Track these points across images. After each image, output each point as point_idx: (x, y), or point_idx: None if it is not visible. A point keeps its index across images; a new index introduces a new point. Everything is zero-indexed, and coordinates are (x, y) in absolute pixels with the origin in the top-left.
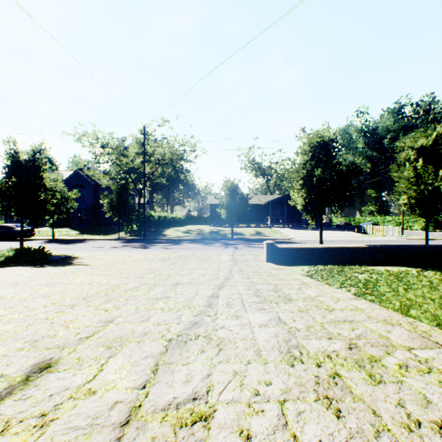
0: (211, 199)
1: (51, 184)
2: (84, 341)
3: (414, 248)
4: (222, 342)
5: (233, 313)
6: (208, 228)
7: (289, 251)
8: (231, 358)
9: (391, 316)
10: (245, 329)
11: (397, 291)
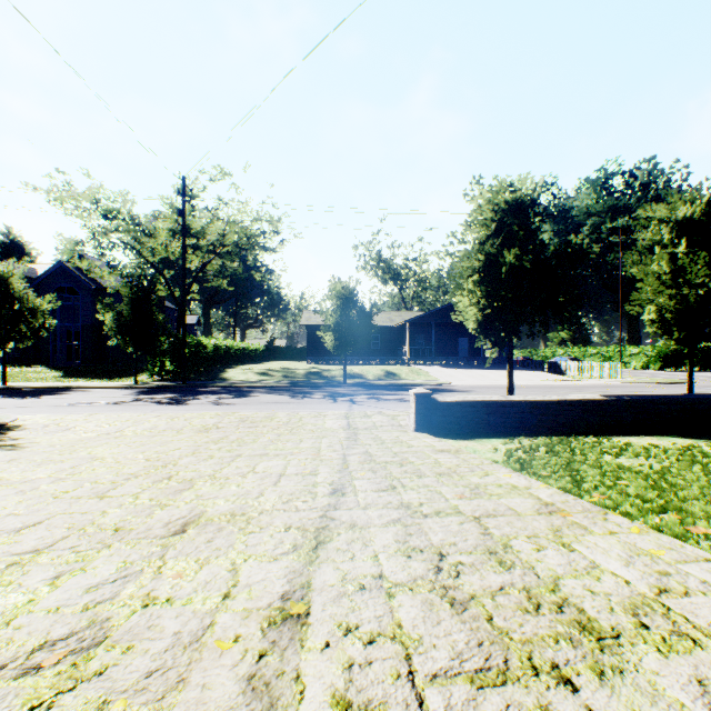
0: (309, 317)
1: None
2: None
3: (687, 401)
4: None
5: None
6: (303, 366)
7: (459, 408)
8: None
9: None
10: None
11: None
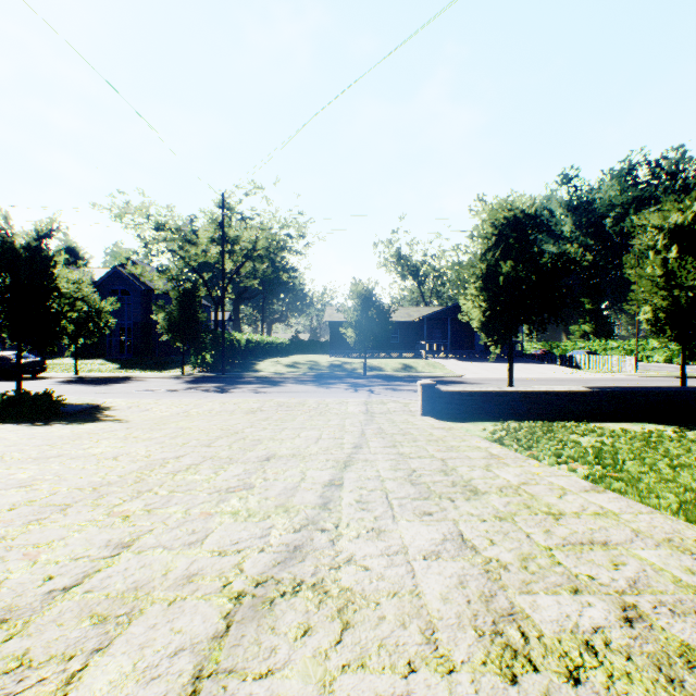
0: (331, 313)
1: (68, 286)
2: (55, 601)
3: (666, 393)
4: (349, 604)
5: (371, 525)
6: (326, 359)
7: (459, 397)
8: (369, 653)
9: (678, 531)
10: (396, 566)
11: (659, 470)
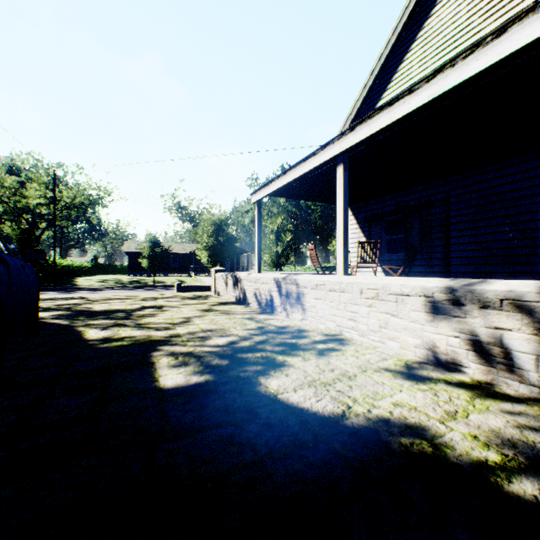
0: (129, 246)
1: None
2: None
3: None
4: None
5: None
6: (127, 277)
7: (191, 288)
8: None
9: None
10: None
11: None
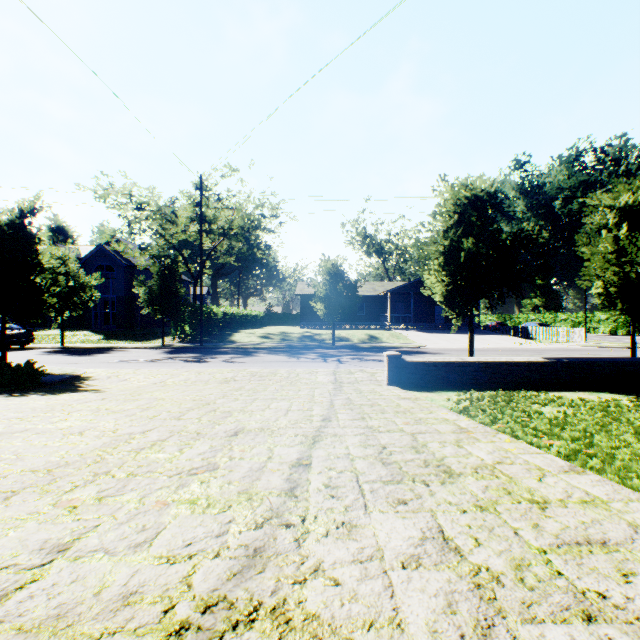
0: (302, 287)
1: (50, 262)
2: None
3: (619, 363)
4: None
5: (341, 518)
6: (297, 330)
7: (423, 367)
8: None
9: None
10: (371, 579)
11: (630, 444)
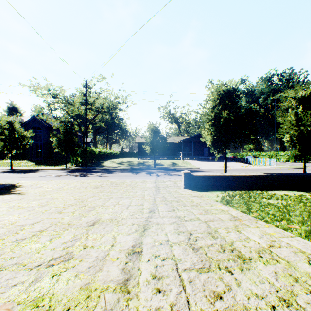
0: (139, 139)
1: None
2: None
3: (301, 176)
4: None
5: None
6: (136, 160)
7: (202, 178)
8: None
9: None
10: None
11: None
